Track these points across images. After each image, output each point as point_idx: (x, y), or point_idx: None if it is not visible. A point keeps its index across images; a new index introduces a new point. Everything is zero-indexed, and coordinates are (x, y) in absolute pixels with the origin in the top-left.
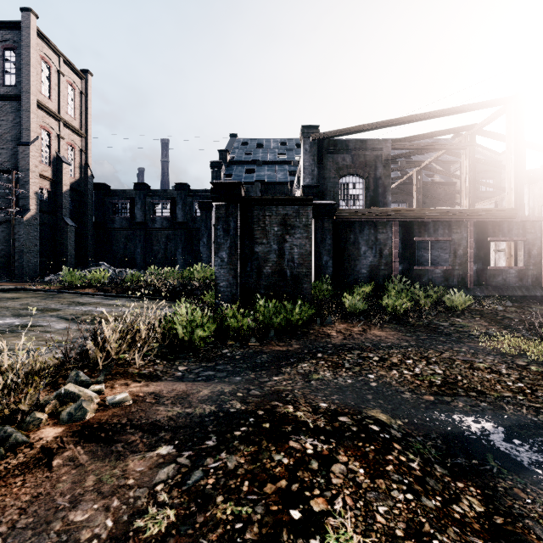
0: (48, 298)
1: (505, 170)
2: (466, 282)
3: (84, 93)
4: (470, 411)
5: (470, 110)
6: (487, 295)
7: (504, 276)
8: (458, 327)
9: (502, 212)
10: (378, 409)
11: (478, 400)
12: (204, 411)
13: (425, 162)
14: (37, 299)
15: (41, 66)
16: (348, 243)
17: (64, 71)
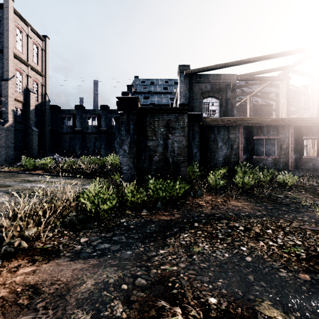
0: (9, 177)
1: (302, 98)
2: (288, 166)
3: (44, 50)
4: None
5: (287, 55)
6: (303, 175)
7: (313, 162)
8: (292, 199)
9: (313, 120)
10: (267, 299)
11: None
12: None
13: (255, 91)
14: None
15: (16, 32)
16: (210, 140)
17: (31, 36)
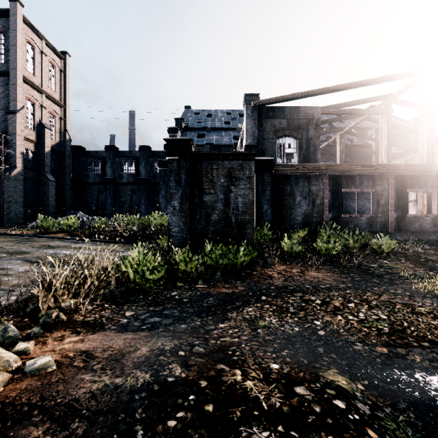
0: (23, 241)
1: (411, 135)
2: (387, 228)
3: (63, 71)
4: (431, 367)
5: (388, 81)
6: (406, 239)
7: (420, 222)
8: (387, 269)
9: (419, 167)
10: (334, 368)
11: (433, 352)
12: (137, 381)
13: (347, 127)
14: (12, 243)
15: (26, 47)
16: (285, 193)
17: (46, 52)
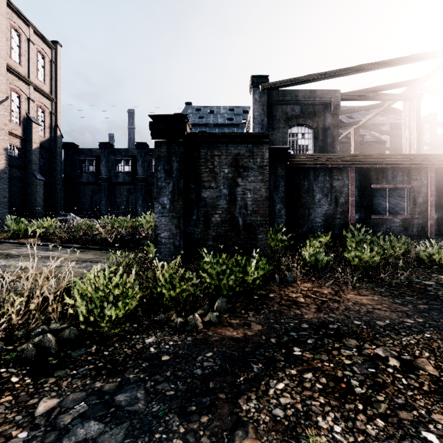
0: None
1: (427, 132)
2: (426, 232)
3: (54, 62)
4: None
5: (419, 60)
6: None
7: None
8: None
9: None
10: None
11: None
12: None
13: (363, 120)
14: None
15: (11, 34)
16: (302, 190)
17: (35, 40)
